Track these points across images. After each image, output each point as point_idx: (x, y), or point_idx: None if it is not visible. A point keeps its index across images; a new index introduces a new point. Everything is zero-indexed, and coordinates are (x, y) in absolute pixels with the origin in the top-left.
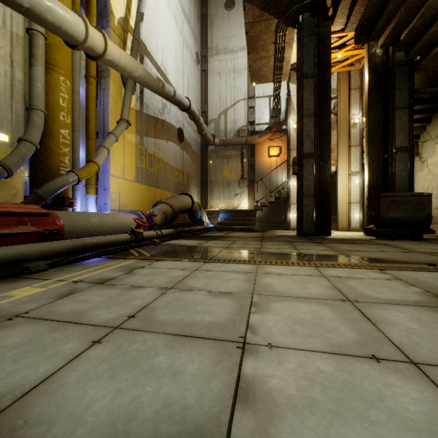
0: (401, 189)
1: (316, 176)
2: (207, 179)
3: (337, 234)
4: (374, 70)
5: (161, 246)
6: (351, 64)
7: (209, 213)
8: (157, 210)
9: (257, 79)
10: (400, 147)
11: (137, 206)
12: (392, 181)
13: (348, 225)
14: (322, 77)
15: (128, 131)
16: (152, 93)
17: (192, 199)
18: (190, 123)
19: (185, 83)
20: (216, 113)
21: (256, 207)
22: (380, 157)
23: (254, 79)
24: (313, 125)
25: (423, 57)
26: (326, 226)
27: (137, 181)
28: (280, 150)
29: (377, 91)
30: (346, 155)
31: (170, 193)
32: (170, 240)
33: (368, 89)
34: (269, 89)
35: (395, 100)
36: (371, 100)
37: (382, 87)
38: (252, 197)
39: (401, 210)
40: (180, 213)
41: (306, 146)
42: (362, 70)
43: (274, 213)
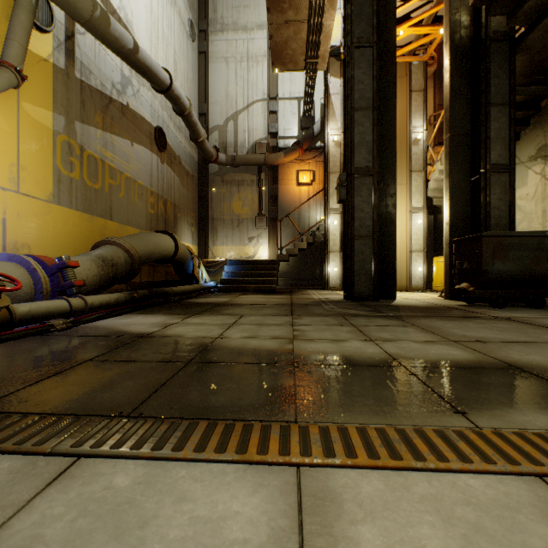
0: (498, 228)
1: (375, 205)
2: (208, 215)
3: (402, 296)
4: (458, 47)
5: (60, 337)
6: (413, 54)
7: (209, 264)
8: (92, 256)
9: (282, 62)
10: (497, 164)
11: (57, 249)
12: (486, 215)
13: (408, 282)
14: (383, 51)
15: (31, 100)
16: (99, 49)
17: (176, 241)
18: (179, 125)
19: (169, 60)
20: (222, 117)
21: (281, 256)
22: (466, 179)
23: (277, 62)
24: (371, 124)
25: (534, 25)
26: (388, 284)
27: (57, 201)
28: (314, 176)
29: (462, 79)
30: (406, 184)
31: (138, 230)
32: (104, 318)
33: (450, 75)
34: (299, 88)
35: (490, 92)
36: (455, 93)
37: (469, 73)
38: (275, 242)
39: (513, 259)
40: (160, 265)
41: (359, 157)
42: (426, 65)
43: (305, 265)
